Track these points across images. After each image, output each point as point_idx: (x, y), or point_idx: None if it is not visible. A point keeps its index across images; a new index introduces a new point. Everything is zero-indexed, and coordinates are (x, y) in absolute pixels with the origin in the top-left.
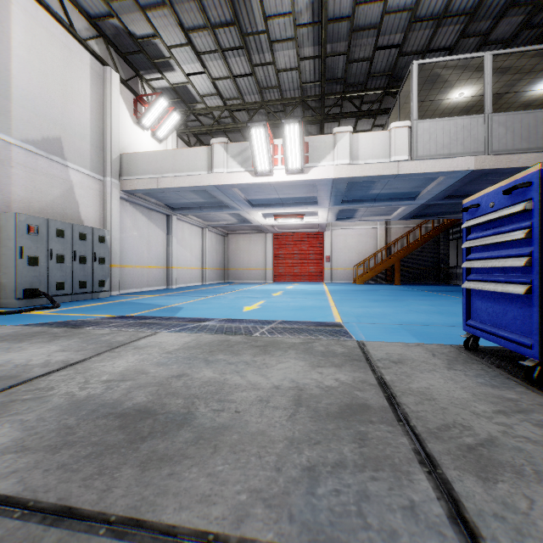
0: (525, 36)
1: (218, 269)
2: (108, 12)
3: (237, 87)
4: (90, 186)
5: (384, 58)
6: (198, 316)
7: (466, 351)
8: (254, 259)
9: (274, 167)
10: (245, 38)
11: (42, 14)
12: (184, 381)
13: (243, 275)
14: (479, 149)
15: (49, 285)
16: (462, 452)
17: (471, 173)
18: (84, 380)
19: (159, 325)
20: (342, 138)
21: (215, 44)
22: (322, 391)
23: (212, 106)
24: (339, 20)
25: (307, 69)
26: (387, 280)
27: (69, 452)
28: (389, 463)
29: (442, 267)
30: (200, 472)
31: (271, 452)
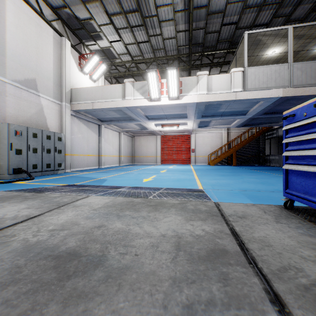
0: (312, 16)
1: (128, 156)
2: (63, 5)
3: (140, 49)
4: (53, 107)
5: (227, 30)
6: (116, 184)
7: (285, 209)
8: (150, 150)
9: (161, 96)
10: (144, 19)
11: (24, 6)
12: (102, 230)
13: (143, 160)
14: (285, 84)
15: (28, 166)
16: (301, 292)
17: (280, 99)
18: (37, 229)
19: (91, 191)
20: (202, 78)
21: (127, 23)
22: (194, 239)
23: (125, 60)
24: (200, 8)
25: (181, 38)
26: (228, 163)
27: (14, 288)
28: (248, 301)
29: (261, 155)
30: (107, 308)
31: (159, 290)
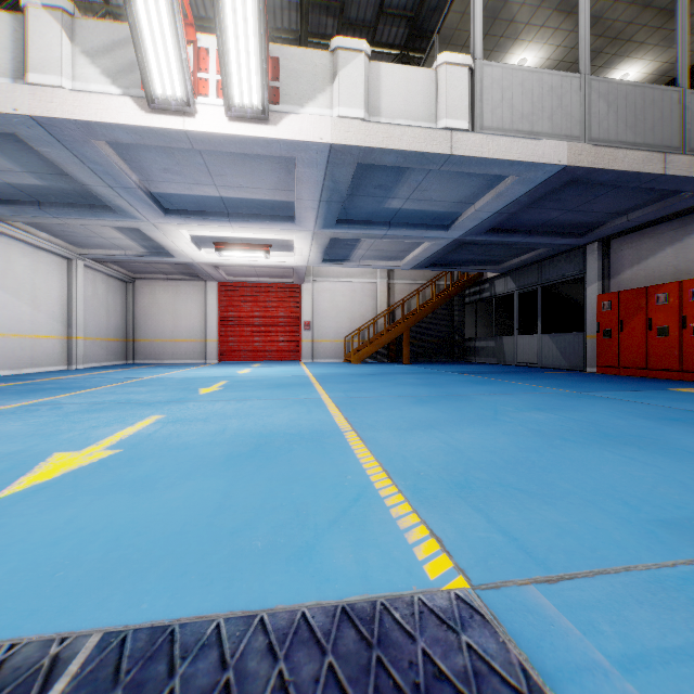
0: None
1: (112, 340)
2: None
3: None
4: None
5: None
6: None
7: None
8: (185, 323)
9: (198, 98)
10: None
11: None
12: None
13: (163, 351)
14: (574, 132)
15: None
16: None
17: (557, 174)
18: None
19: None
20: (349, 63)
21: None
22: None
23: None
24: None
25: None
26: (390, 357)
27: None
28: None
29: (457, 339)
30: None
31: None
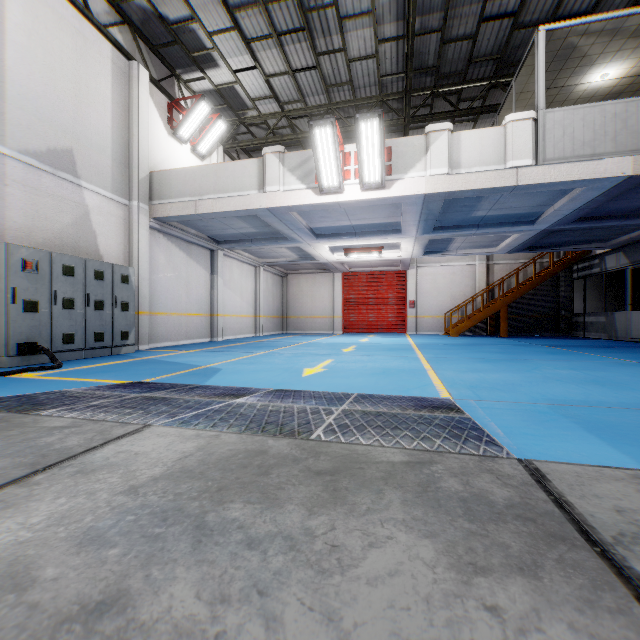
0: None
1: (275, 317)
2: None
3: (298, 86)
4: (111, 212)
5: (492, 34)
6: (238, 383)
7: None
8: (320, 304)
9: (345, 182)
10: (307, 16)
11: None
12: None
13: (305, 324)
14: (638, 146)
15: (53, 338)
16: None
17: (624, 181)
18: None
19: (166, 404)
20: (437, 139)
21: (269, 27)
22: None
23: (266, 113)
24: None
25: (388, 57)
26: (489, 331)
27: None
28: None
29: (563, 315)
30: None
31: None
